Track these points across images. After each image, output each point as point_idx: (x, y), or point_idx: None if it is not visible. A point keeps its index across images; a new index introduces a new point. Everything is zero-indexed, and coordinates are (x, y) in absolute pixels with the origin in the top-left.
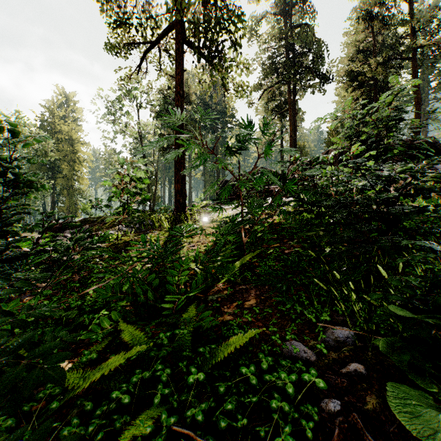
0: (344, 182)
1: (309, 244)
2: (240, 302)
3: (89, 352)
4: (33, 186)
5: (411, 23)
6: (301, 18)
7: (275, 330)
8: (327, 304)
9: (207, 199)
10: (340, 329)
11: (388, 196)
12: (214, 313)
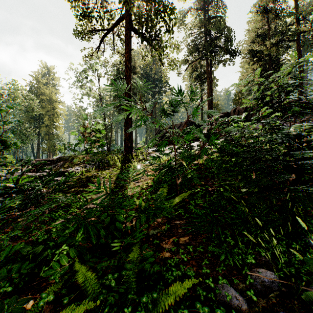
0: (256, 137)
1: (229, 186)
2: (176, 239)
3: (47, 294)
4: (7, 143)
5: (296, 14)
6: (216, 11)
7: (207, 272)
8: (250, 245)
9: (148, 142)
10: (264, 273)
11: (303, 154)
12: (155, 249)
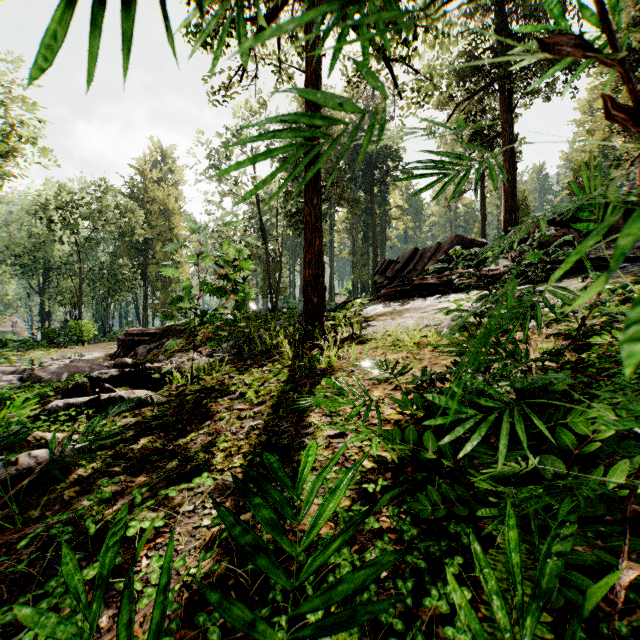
0: None
1: None
2: None
3: None
4: None
5: None
6: None
7: None
8: None
9: (357, 290)
10: None
11: None
12: None
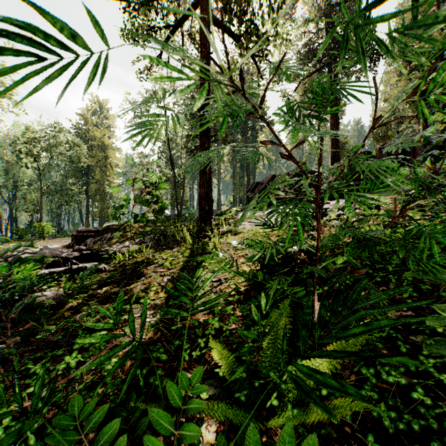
0: None
1: None
2: None
3: None
4: None
5: None
6: None
7: None
8: None
9: (236, 202)
10: None
11: None
12: None
